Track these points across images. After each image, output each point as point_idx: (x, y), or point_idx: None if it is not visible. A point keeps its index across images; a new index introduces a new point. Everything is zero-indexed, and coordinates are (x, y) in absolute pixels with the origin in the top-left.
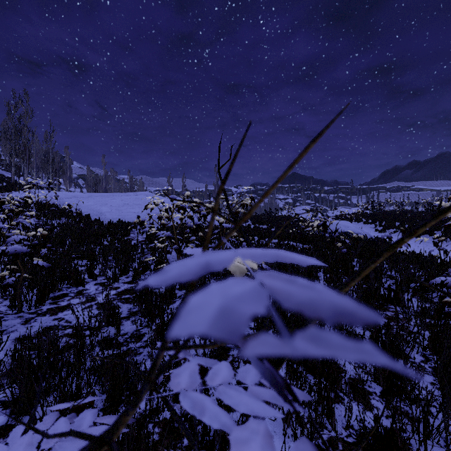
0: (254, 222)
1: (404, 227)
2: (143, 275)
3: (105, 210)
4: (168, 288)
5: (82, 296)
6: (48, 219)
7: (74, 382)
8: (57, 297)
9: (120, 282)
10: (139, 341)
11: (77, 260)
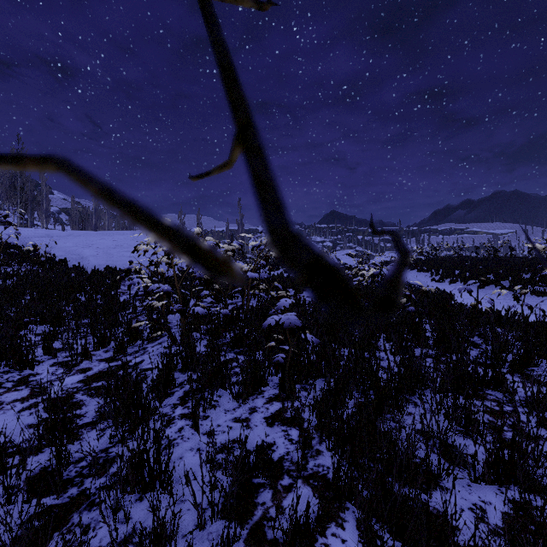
0: (288, 269)
1: (466, 276)
2: (131, 346)
3: (88, 253)
4: (162, 374)
5: (25, 386)
6: (3, 265)
7: None
8: None
9: (93, 359)
10: (104, 474)
11: (34, 325)
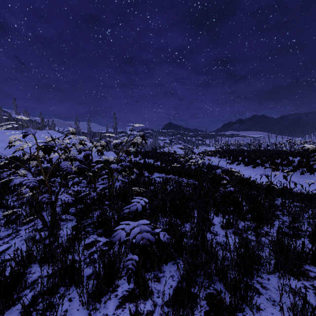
0: (144, 157)
1: (245, 161)
2: (7, 229)
3: None
4: (1, 285)
5: None
6: None
7: None
8: None
9: None
10: None
11: None
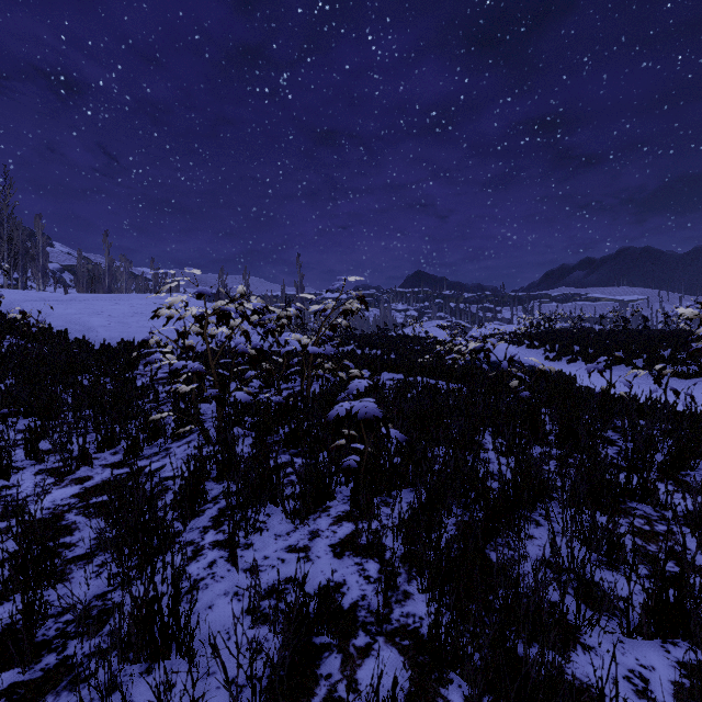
0: (361, 345)
1: (588, 354)
2: (150, 446)
3: (97, 323)
4: (187, 485)
5: None
6: None
7: None
8: None
9: (95, 464)
10: (97, 632)
11: (15, 418)
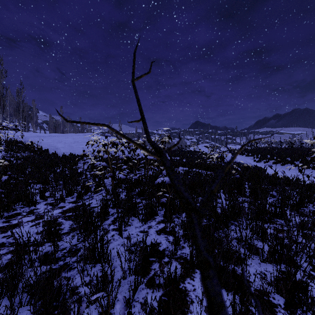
0: (170, 155)
1: (274, 159)
2: (85, 195)
3: (60, 146)
4: (102, 208)
5: (32, 214)
6: (15, 152)
7: (8, 302)
8: (10, 216)
9: (66, 202)
10: (75, 255)
11: (33, 184)
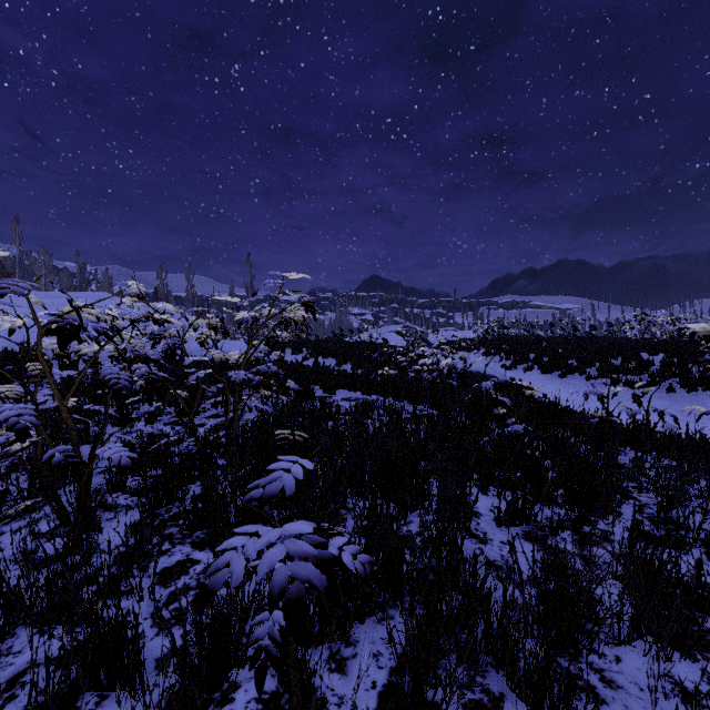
0: (315, 353)
1: (544, 362)
2: None
3: None
4: None
5: None
6: None
7: None
8: None
9: None
10: None
11: None
